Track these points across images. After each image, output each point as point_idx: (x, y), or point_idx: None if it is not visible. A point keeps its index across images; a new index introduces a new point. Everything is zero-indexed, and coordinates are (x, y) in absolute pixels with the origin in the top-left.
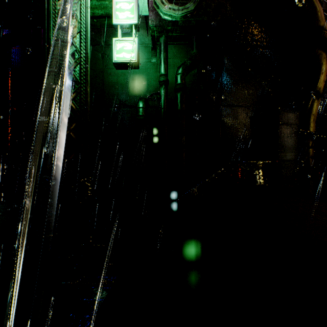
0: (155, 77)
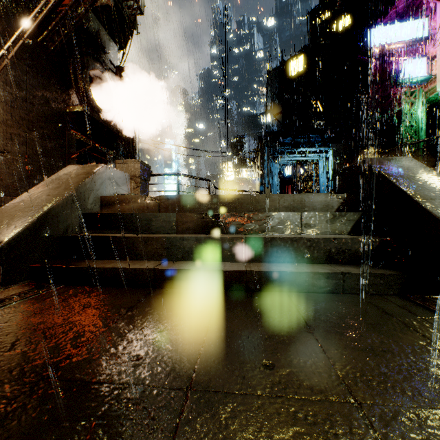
0: None
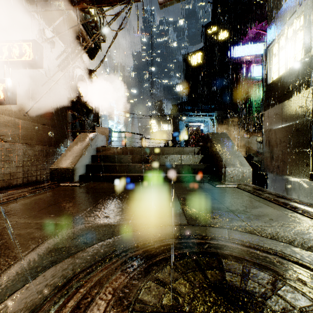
0: None
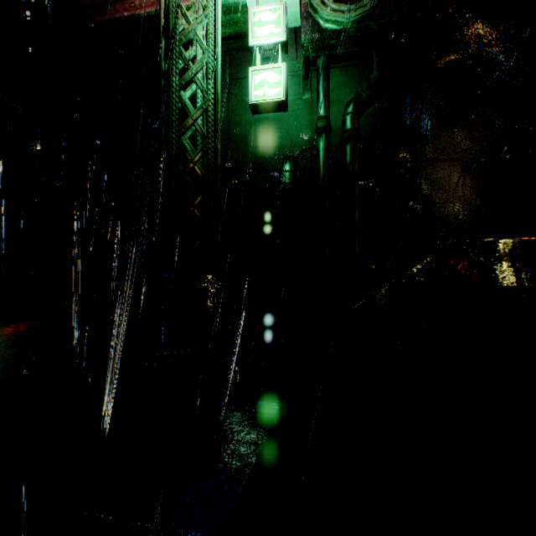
0: (308, 122)
